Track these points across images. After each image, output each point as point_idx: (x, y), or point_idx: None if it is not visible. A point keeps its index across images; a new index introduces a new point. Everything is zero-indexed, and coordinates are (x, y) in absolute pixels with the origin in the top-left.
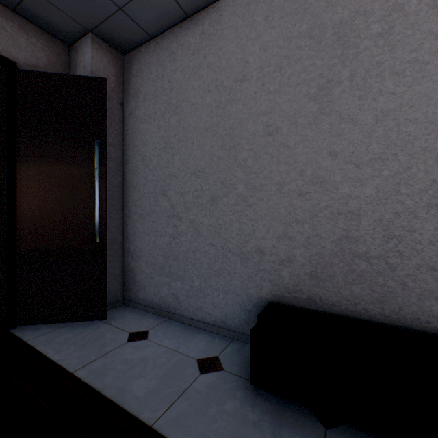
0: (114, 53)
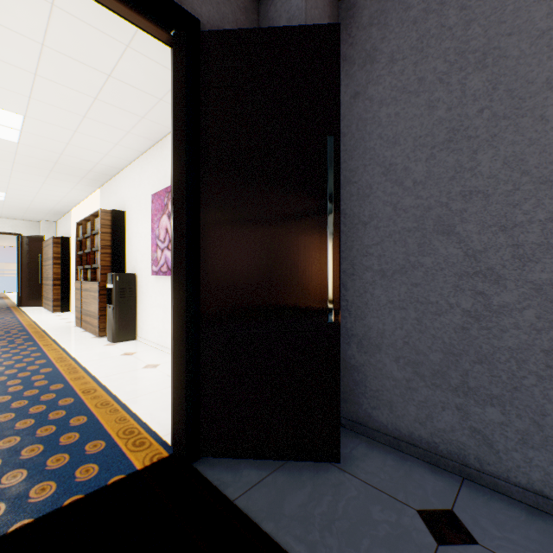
0: None
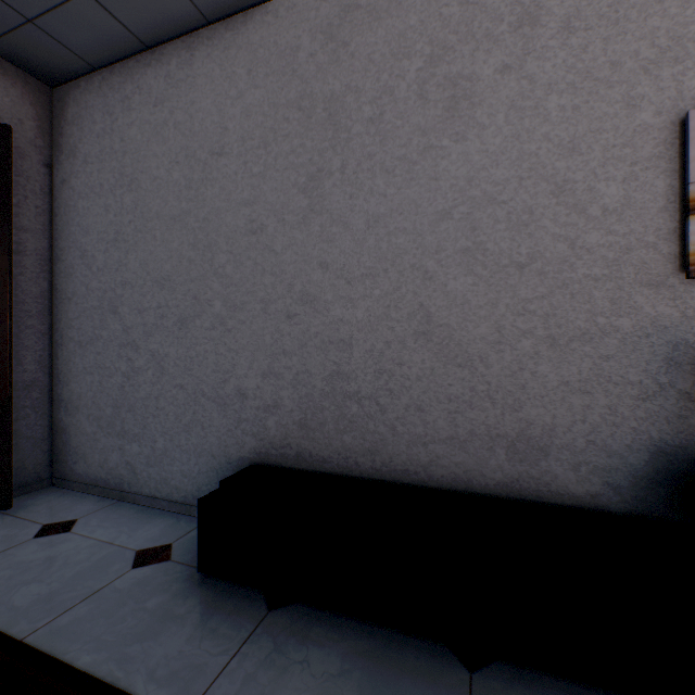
0: (33, 83)
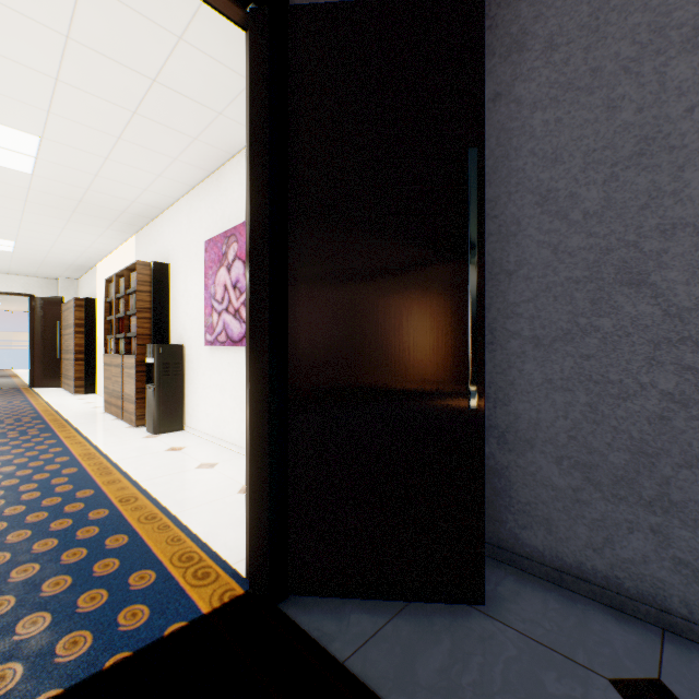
0: None
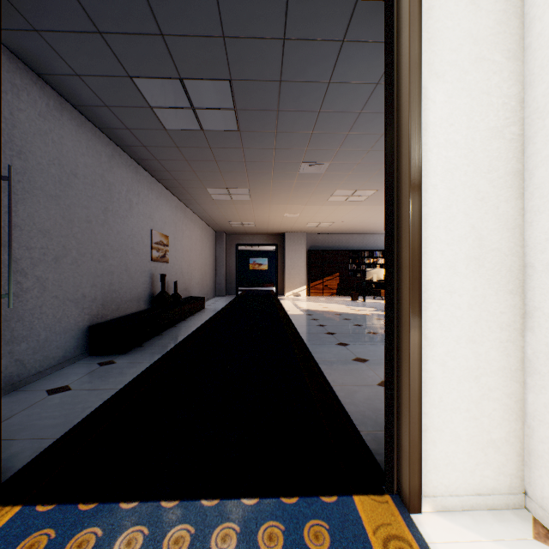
0: None
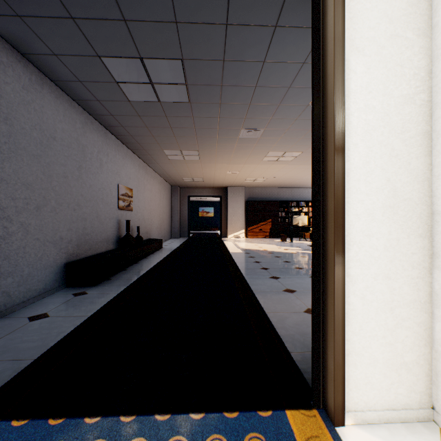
0: None
